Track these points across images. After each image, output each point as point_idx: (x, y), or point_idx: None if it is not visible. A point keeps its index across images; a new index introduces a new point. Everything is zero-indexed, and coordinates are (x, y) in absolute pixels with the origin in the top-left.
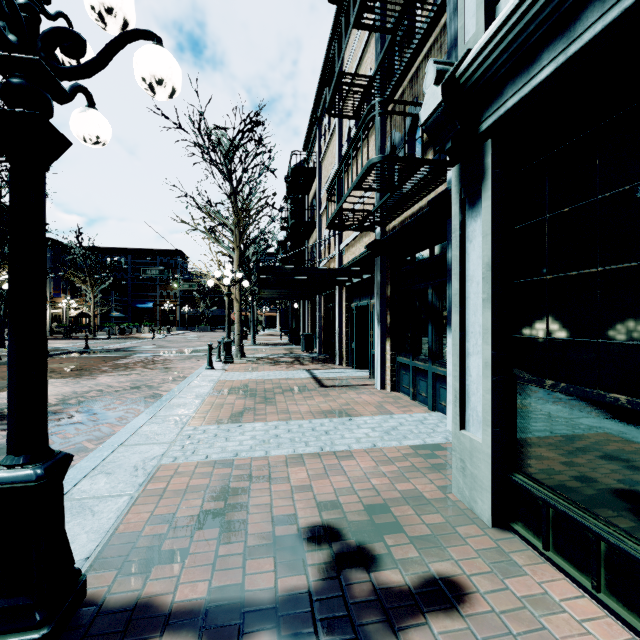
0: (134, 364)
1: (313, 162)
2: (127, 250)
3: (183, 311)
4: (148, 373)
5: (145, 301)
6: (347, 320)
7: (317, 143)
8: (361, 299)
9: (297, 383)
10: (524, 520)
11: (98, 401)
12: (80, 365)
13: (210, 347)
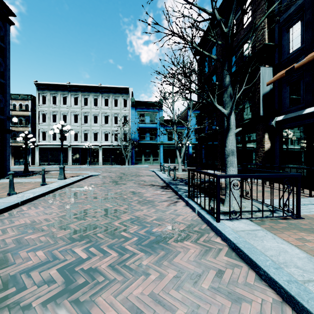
0: None
1: None
2: None
3: None
4: None
5: None
6: None
7: None
8: None
9: None
10: (40, 165)
11: None
12: None
13: None
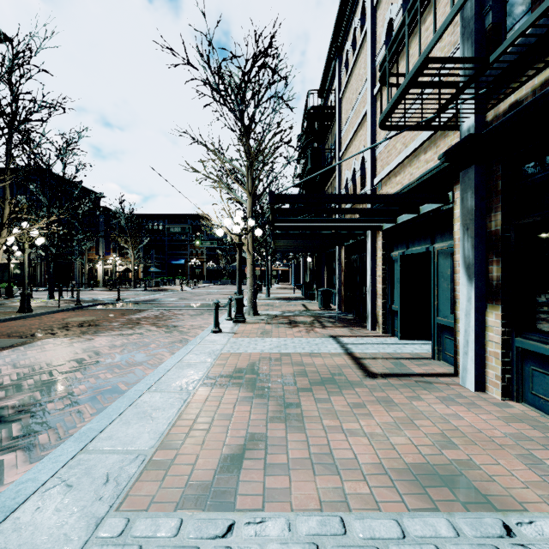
0: (146, 319)
1: (330, 105)
2: (164, 216)
3: (209, 267)
4: (151, 333)
5: (178, 258)
6: (384, 274)
7: (336, 78)
8: (410, 245)
9: (327, 364)
10: None
11: (59, 383)
12: (96, 319)
13: (216, 306)
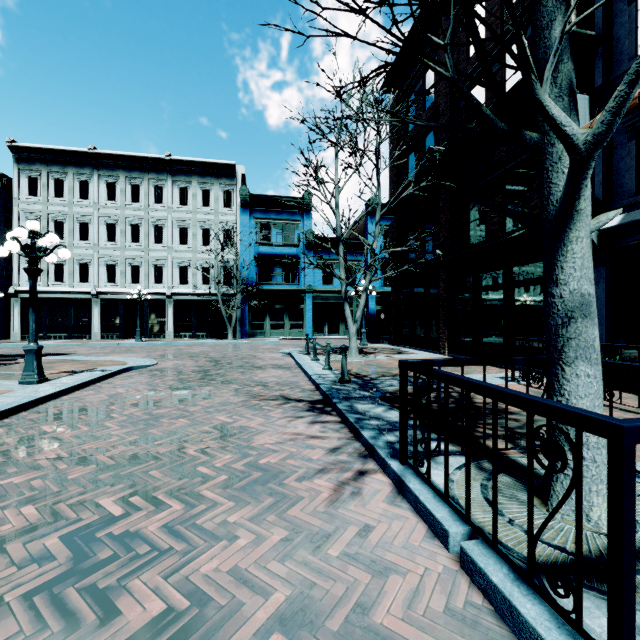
0: None
1: None
2: None
3: None
4: None
5: None
6: None
7: None
8: None
9: None
10: (24, 339)
11: None
12: None
13: None
